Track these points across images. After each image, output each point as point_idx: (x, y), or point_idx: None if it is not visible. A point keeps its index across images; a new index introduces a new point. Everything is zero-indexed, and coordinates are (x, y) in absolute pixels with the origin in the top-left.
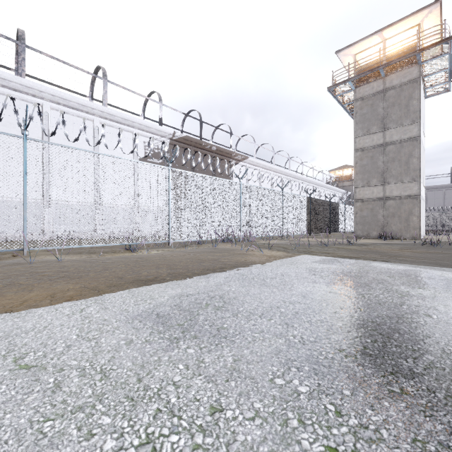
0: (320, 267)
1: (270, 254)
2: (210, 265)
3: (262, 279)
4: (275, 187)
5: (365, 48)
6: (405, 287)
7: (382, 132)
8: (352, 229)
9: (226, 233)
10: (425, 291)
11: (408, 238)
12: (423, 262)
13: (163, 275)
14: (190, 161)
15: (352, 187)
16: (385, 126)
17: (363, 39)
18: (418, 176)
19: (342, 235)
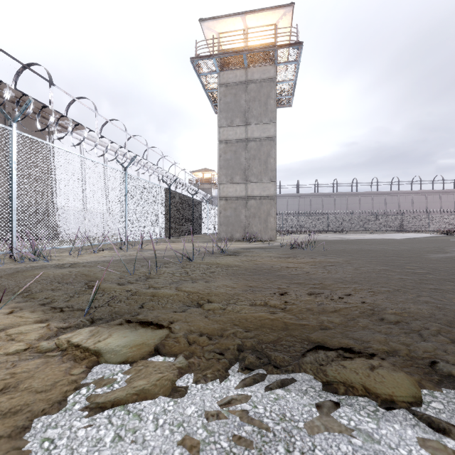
0: None
1: None
2: None
3: None
4: None
5: (229, 29)
6: None
7: (245, 126)
8: (214, 230)
9: None
10: None
11: (267, 239)
12: None
13: None
14: None
15: (211, 190)
16: (247, 120)
17: (228, 15)
18: (275, 177)
19: (205, 237)
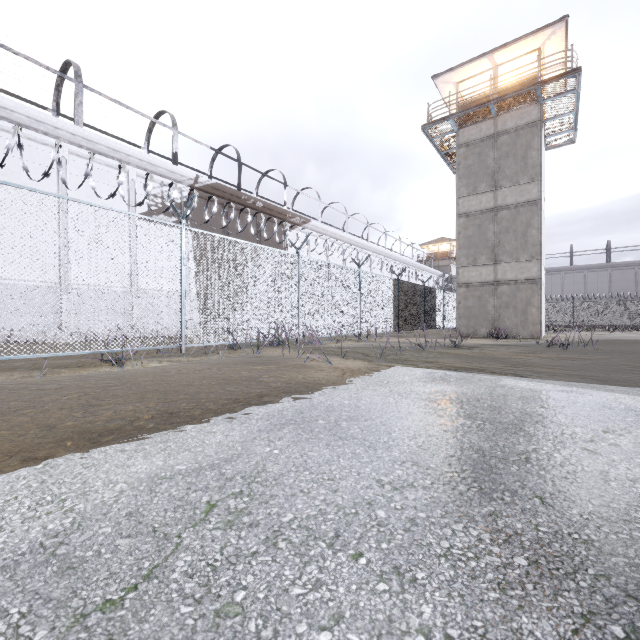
0: (427, 390)
1: (343, 366)
2: (240, 392)
3: (333, 421)
4: (349, 265)
5: (471, 75)
6: (582, 431)
7: (493, 192)
8: (452, 324)
9: (276, 331)
10: (620, 438)
11: (526, 337)
12: (570, 375)
13: (144, 418)
14: (217, 217)
15: (450, 268)
16: (496, 183)
17: (468, 61)
18: (538, 254)
19: (439, 333)
